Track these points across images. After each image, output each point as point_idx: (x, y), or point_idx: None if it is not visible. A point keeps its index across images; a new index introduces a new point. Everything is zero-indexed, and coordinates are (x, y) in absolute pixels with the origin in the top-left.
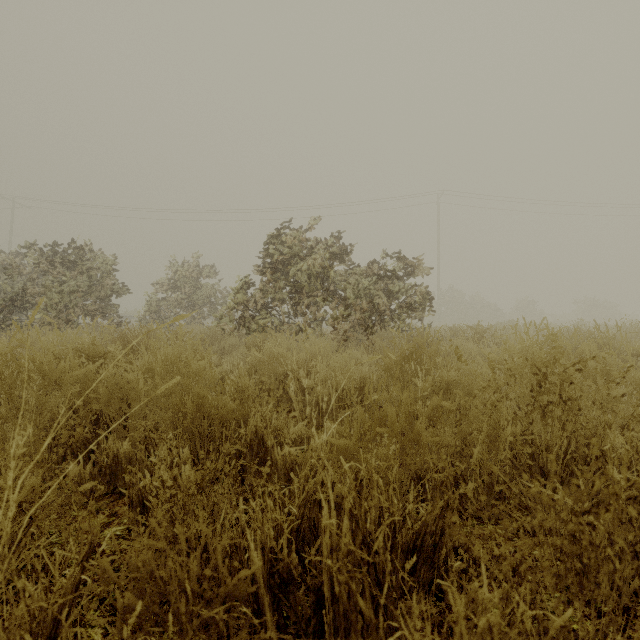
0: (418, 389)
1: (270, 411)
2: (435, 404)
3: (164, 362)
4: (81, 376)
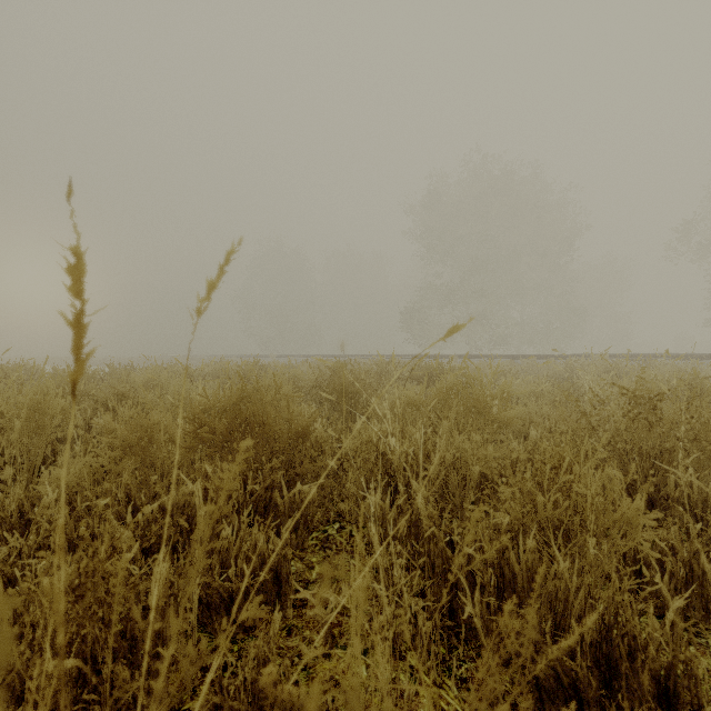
0: None
1: None
2: None
3: None
4: None
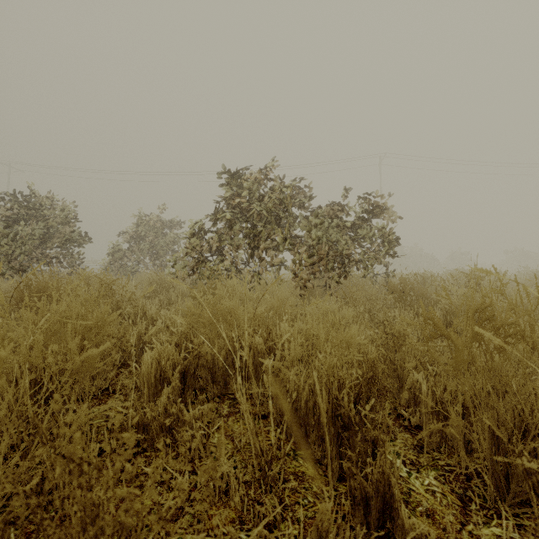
0: None
1: None
2: None
3: None
4: None
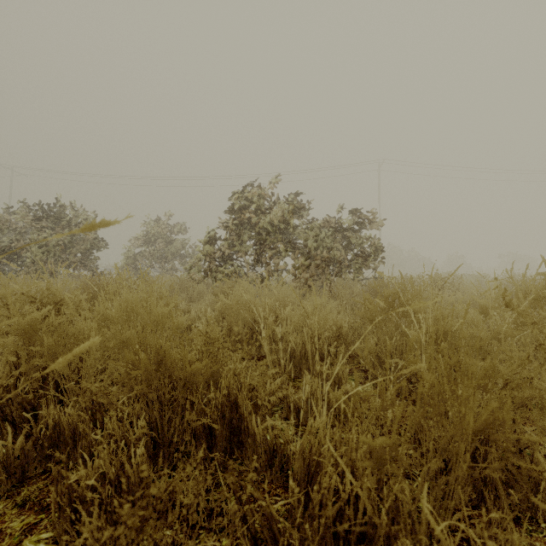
0: (409, 340)
1: (244, 367)
2: (488, 370)
3: (123, 309)
4: (23, 325)
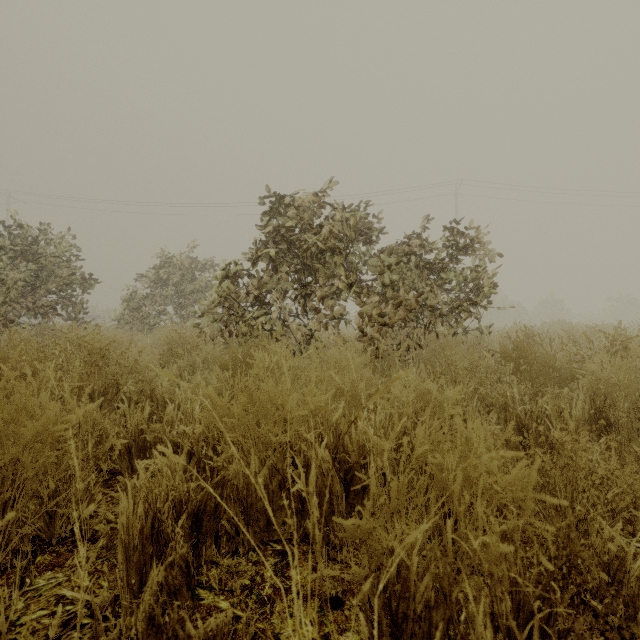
0: None
1: None
2: None
3: None
4: None
